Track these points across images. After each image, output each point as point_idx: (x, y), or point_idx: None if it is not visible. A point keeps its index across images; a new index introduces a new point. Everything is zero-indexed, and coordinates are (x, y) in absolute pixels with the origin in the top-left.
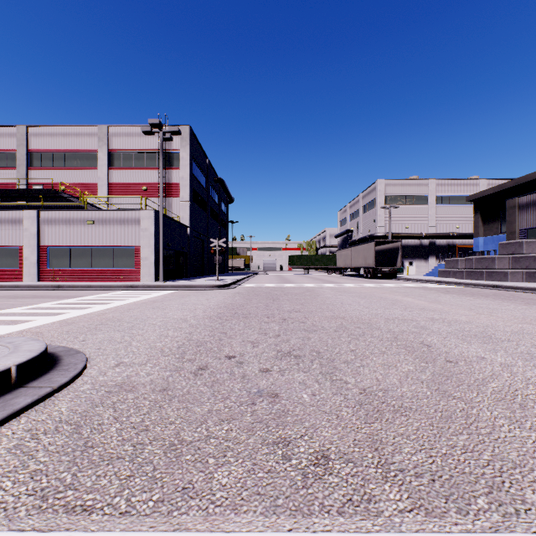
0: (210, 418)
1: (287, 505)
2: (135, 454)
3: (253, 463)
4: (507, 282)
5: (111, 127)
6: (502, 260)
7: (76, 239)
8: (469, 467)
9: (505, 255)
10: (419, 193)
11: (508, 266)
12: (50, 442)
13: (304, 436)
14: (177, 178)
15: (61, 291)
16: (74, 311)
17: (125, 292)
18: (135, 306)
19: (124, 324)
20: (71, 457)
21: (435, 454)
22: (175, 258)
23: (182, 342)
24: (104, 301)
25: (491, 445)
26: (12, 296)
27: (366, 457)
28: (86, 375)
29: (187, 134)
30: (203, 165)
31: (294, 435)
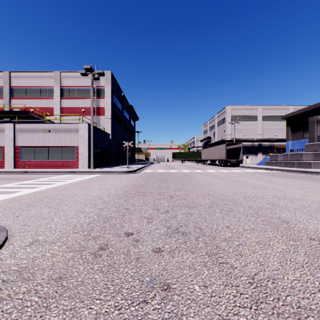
0: None
1: None
2: None
3: None
4: (311, 169)
5: (62, 72)
6: (307, 155)
7: (38, 142)
8: None
9: (309, 152)
10: (252, 114)
11: (311, 159)
12: None
13: None
14: (103, 104)
15: (26, 175)
16: (25, 189)
17: (67, 176)
18: (69, 186)
19: (55, 201)
20: None
21: None
22: (101, 154)
23: (93, 218)
24: (50, 182)
25: None
26: None
27: None
28: None
29: (109, 77)
30: (119, 96)
31: None
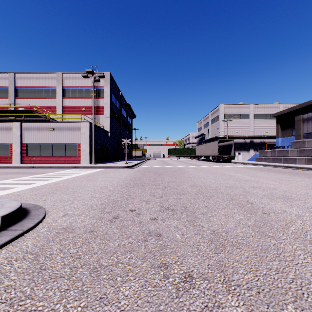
0: (119, 250)
1: (166, 310)
2: (71, 274)
3: (145, 280)
4: (296, 164)
5: (64, 74)
6: (293, 151)
7: (43, 139)
8: (281, 283)
9: (294, 149)
10: (244, 112)
11: (296, 155)
12: (19, 266)
13: (177, 262)
14: (102, 103)
15: (34, 170)
16: (40, 181)
17: (71, 170)
18: (77, 179)
19: (70, 190)
20: (31, 276)
21: (259, 274)
22: (101, 150)
23: (104, 201)
24: (59, 176)
25: (293, 268)
26: (5, 173)
27: (216, 276)
28: (45, 222)
29: (108, 77)
30: (117, 96)
31: (171, 261)
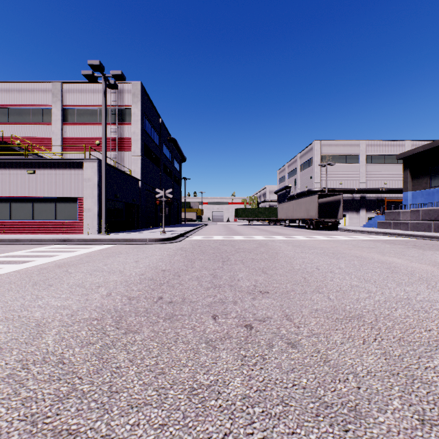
0: None
1: None
2: None
3: None
4: None
5: (65, 84)
6: None
7: (16, 190)
8: None
9: None
10: (351, 152)
11: None
12: None
13: None
14: (129, 133)
15: None
16: None
17: (50, 248)
18: (13, 279)
19: None
20: None
21: None
22: (124, 210)
23: None
24: None
25: None
26: None
27: None
28: None
29: (138, 91)
30: (156, 124)
31: None
